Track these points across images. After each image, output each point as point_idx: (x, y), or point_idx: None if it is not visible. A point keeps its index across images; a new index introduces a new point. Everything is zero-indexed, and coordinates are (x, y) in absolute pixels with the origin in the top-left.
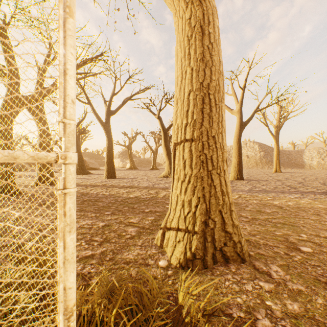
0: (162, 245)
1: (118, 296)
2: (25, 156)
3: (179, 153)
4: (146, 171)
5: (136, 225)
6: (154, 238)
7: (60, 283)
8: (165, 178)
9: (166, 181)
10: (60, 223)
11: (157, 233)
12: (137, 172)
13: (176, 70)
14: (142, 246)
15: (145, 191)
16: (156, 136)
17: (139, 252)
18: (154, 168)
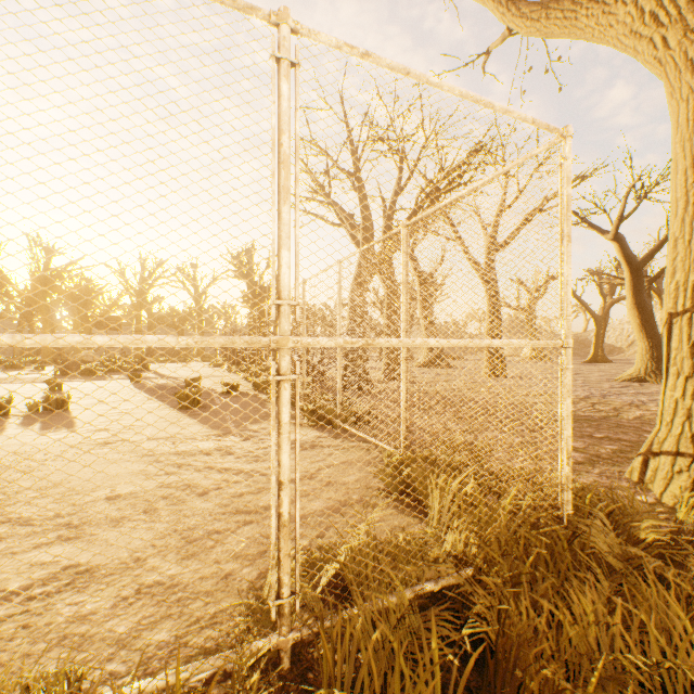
0: (641, 480)
1: (586, 492)
2: (550, 343)
3: (678, 329)
4: (575, 366)
5: (580, 451)
6: (621, 471)
7: (564, 430)
8: (636, 382)
9: (639, 390)
10: (564, 388)
11: (627, 467)
12: (552, 367)
13: (672, 188)
14: (601, 475)
15: (585, 405)
16: (605, 282)
17: (597, 480)
18: (598, 360)
